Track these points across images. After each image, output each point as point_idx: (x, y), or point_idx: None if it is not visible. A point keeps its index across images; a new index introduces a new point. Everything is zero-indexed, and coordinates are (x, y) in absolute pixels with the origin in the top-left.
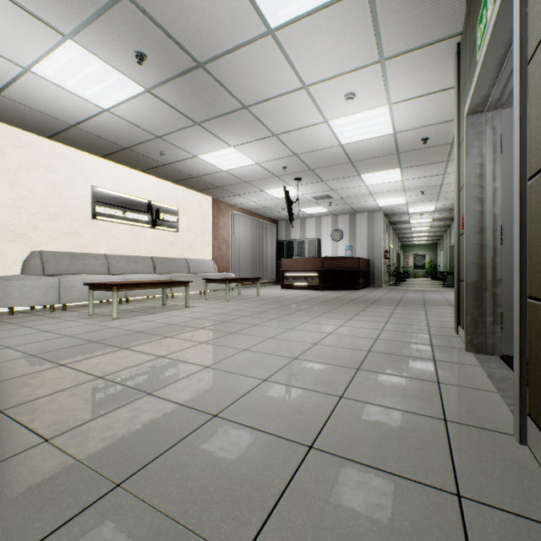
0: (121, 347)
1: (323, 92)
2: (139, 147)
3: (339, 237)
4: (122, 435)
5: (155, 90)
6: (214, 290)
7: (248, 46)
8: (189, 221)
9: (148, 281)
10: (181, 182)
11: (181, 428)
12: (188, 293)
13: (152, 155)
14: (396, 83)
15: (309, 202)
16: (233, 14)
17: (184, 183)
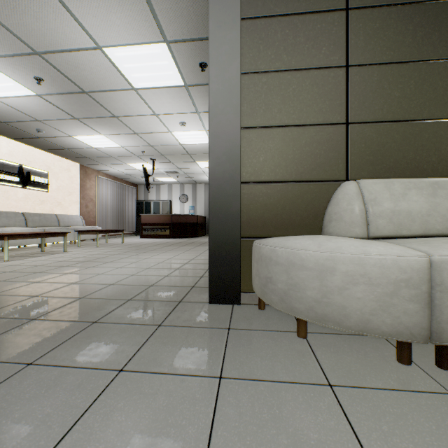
0: (34, 272)
1: (167, 119)
2: (16, 123)
3: (185, 200)
4: (72, 292)
5: (46, 96)
6: (82, 240)
7: (120, 91)
8: (59, 182)
9: (30, 232)
10: (52, 150)
11: (98, 288)
12: (66, 241)
13: (29, 130)
14: (207, 122)
15: (163, 174)
16: (112, 78)
17: (55, 152)
